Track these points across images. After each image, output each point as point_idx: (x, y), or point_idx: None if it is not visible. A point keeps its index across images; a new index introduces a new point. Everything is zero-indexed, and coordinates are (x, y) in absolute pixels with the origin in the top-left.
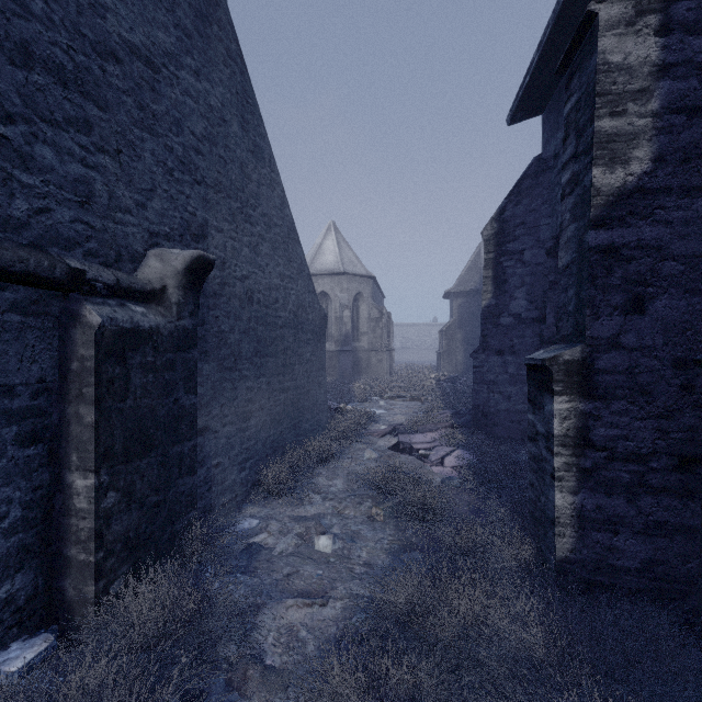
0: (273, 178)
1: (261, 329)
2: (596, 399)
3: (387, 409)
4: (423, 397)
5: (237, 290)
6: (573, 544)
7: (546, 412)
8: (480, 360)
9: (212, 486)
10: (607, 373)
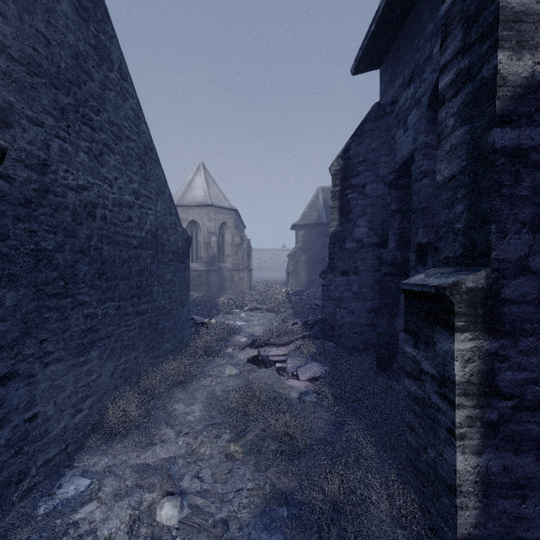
0: (125, 87)
1: (108, 249)
2: (502, 336)
3: (247, 321)
4: (277, 309)
5: (69, 201)
6: (477, 517)
7: (440, 351)
8: (328, 279)
9: (23, 447)
10: (514, 303)
